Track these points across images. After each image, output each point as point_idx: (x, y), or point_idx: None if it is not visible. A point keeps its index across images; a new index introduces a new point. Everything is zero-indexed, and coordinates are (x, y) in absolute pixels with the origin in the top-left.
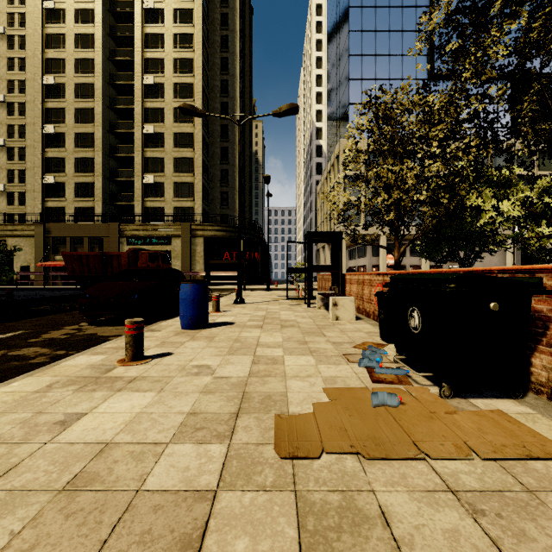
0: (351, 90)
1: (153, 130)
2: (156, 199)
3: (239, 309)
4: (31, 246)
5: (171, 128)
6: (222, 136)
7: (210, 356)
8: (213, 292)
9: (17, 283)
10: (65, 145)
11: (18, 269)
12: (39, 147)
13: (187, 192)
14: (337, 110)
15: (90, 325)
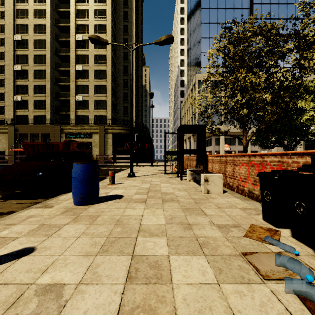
0: (202, 44)
1: (82, 68)
2: (84, 110)
3: (130, 181)
4: (6, 139)
5: (93, 67)
6: (124, 73)
7: (76, 257)
8: (117, 168)
9: None
10: (28, 77)
11: None
12: (12, 78)
13: (103, 106)
14: (194, 57)
15: (1, 198)
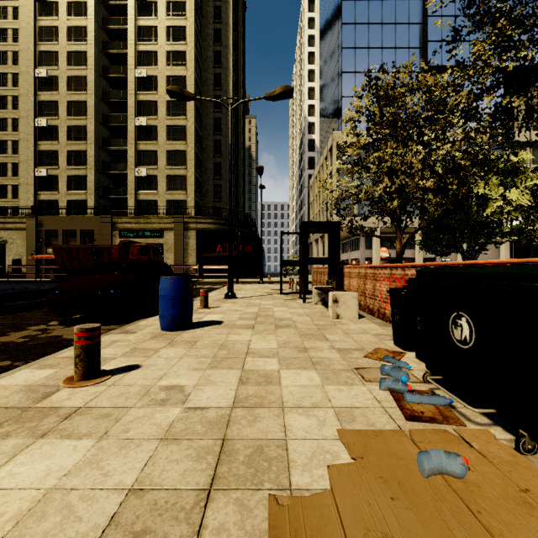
0: (344, 83)
1: (146, 123)
2: (149, 192)
3: (229, 304)
4: (23, 239)
5: (164, 120)
6: (215, 129)
7: (186, 371)
8: (205, 286)
9: (9, 276)
10: (58, 138)
11: (10, 262)
12: (31, 140)
13: (180, 185)
14: (330, 104)
15: (60, 325)
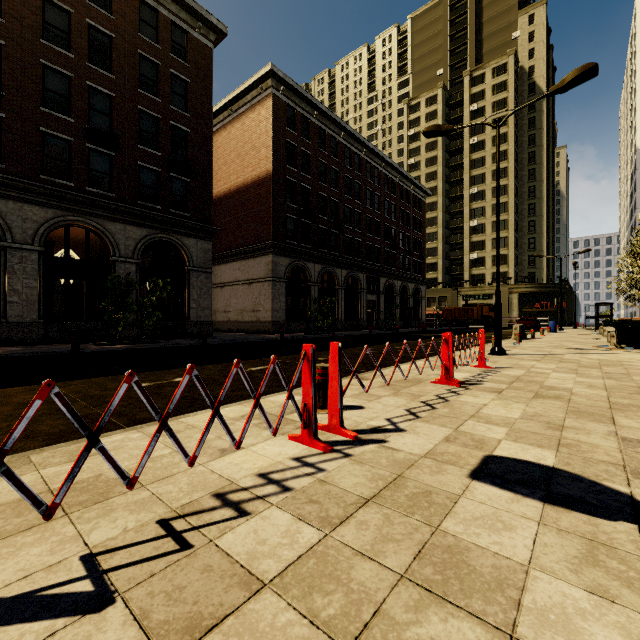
0: None
1: (477, 223)
2: (479, 269)
3: (562, 331)
4: None
5: (490, 219)
6: (529, 212)
7: (563, 333)
8: None
9: None
10: None
11: None
12: None
13: (502, 261)
14: None
15: None
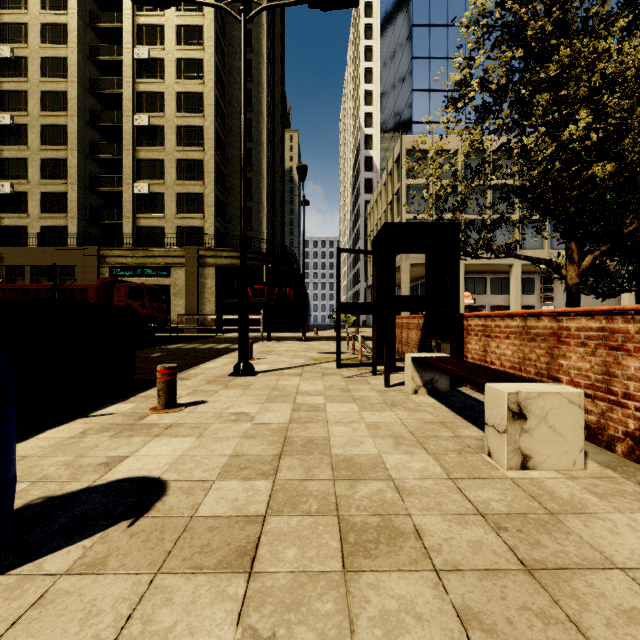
0: (415, 72)
1: (149, 122)
2: (152, 216)
3: (232, 393)
4: None
5: (173, 119)
6: None
7: None
8: (219, 345)
9: None
10: (28, 141)
11: None
12: None
13: (195, 207)
14: (395, 104)
15: None
